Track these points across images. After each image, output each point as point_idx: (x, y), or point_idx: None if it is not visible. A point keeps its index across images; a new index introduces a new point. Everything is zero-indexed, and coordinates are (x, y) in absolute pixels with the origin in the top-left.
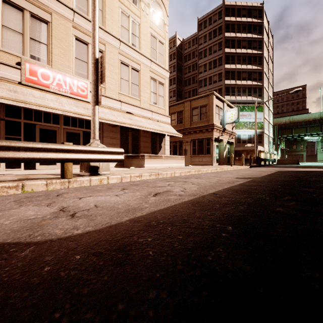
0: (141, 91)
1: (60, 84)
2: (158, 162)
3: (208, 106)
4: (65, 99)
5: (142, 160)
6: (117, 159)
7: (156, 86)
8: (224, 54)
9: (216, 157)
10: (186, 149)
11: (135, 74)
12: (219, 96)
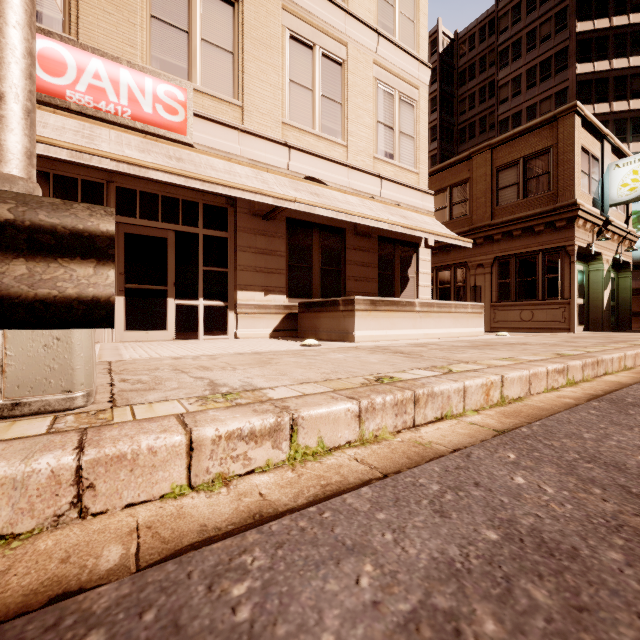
0: (348, 120)
1: (101, 89)
2: (401, 323)
3: (553, 153)
4: (113, 132)
5: (347, 315)
6: (23, 301)
7: (392, 107)
8: (575, 37)
9: (577, 306)
10: (478, 286)
11: (330, 71)
12: (591, 117)
